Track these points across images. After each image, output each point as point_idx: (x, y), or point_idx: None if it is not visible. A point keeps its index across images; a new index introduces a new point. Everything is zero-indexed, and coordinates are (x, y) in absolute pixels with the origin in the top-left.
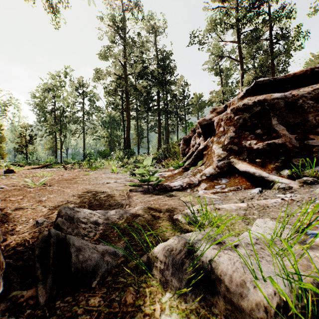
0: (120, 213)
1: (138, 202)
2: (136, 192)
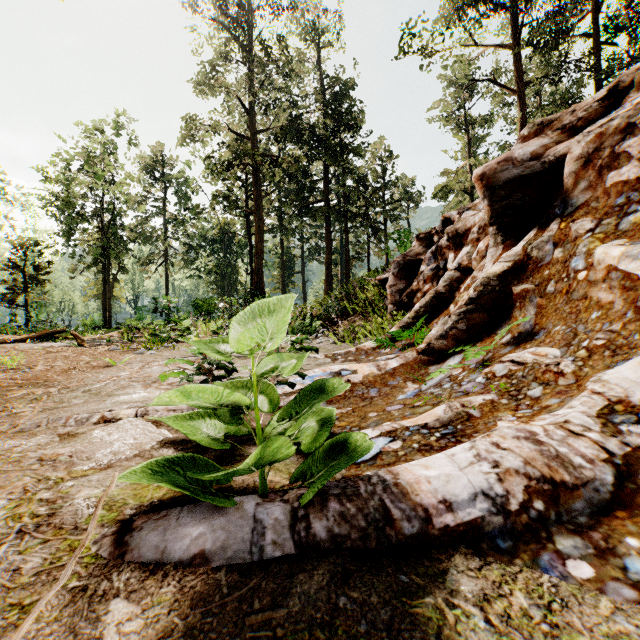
0: None
1: None
2: (148, 585)
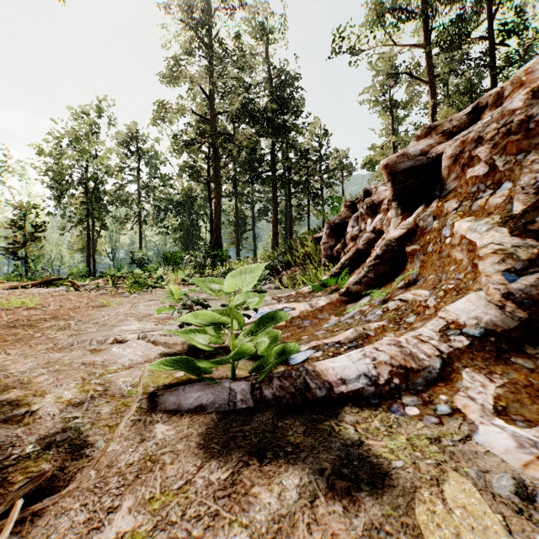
0: None
1: None
2: (174, 419)
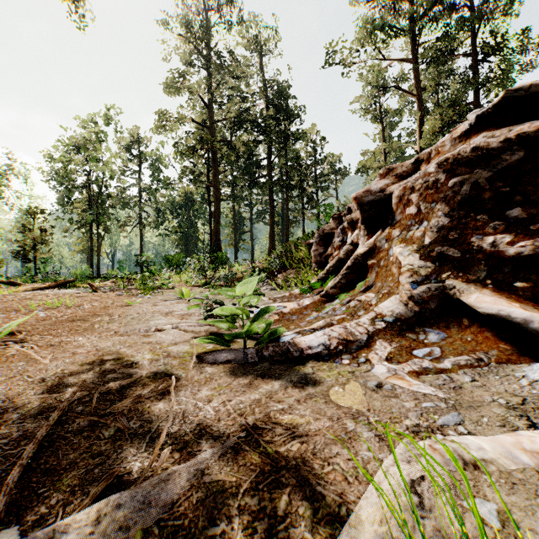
0: (119, 516)
1: (208, 418)
2: (215, 365)
